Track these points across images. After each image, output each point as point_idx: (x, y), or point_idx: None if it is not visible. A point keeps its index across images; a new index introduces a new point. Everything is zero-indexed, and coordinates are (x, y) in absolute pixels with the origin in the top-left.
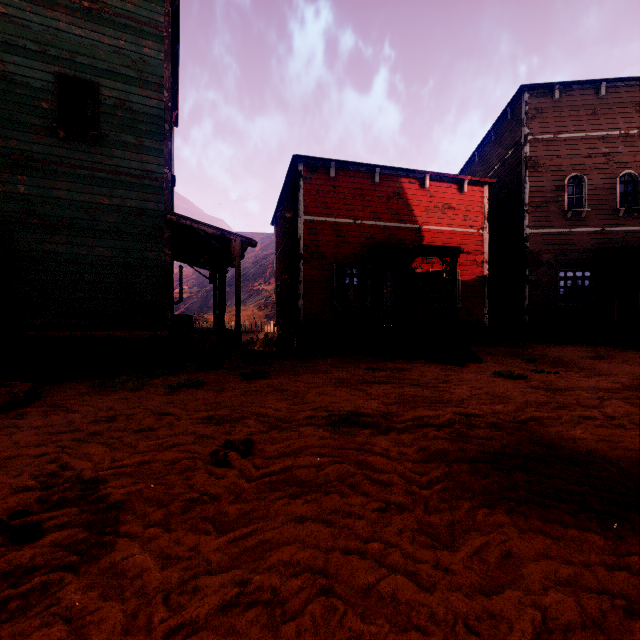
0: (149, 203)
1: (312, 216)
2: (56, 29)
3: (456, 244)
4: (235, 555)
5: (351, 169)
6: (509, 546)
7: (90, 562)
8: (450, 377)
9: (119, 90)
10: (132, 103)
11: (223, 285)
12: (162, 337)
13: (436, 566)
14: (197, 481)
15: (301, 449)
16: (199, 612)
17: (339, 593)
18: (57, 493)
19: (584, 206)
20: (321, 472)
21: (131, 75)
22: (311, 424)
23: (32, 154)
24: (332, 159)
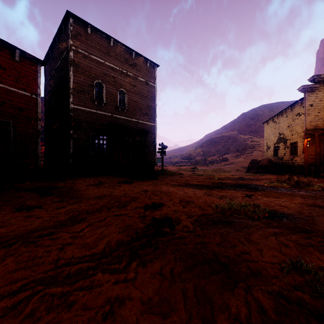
0: None
1: None
2: None
3: (8, 99)
4: None
5: None
6: None
7: None
8: None
9: None
10: None
11: None
12: None
13: None
14: None
15: None
16: None
17: None
18: None
19: (104, 100)
20: None
21: None
22: None
23: None
24: None
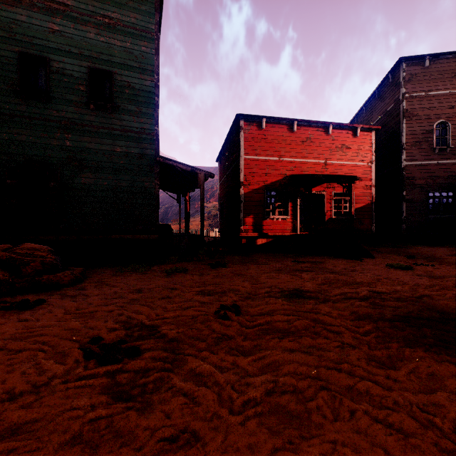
0: (145, 150)
1: (249, 156)
2: (88, 38)
3: (351, 173)
4: (260, 368)
5: (276, 122)
6: (432, 369)
7: (177, 368)
8: (355, 267)
9: (126, 76)
10: (135, 84)
11: (188, 204)
12: (153, 239)
13: (387, 378)
14: (215, 327)
15: (271, 311)
16: (256, 394)
17: (333, 389)
18: (136, 332)
19: (448, 144)
20: (292, 324)
21: (134, 65)
22: (271, 296)
23: (74, 120)
24: (263, 116)
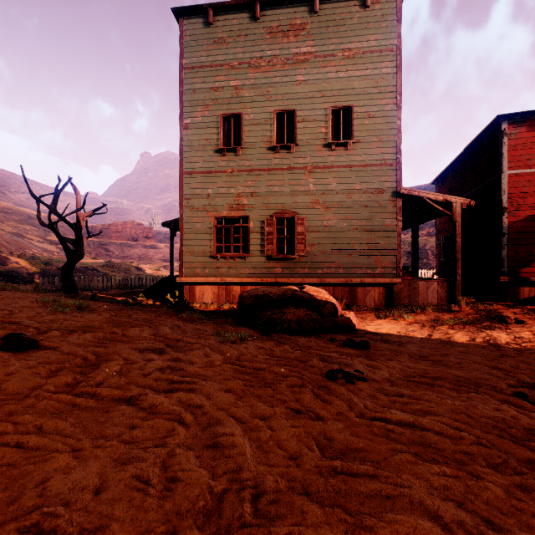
0: (386, 183)
1: (517, 170)
2: (329, 78)
3: None
4: None
5: None
6: None
7: None
8: None
9: (366, 106)
10: (374, 112)
11: (417, 241)
12: (395, 283)
13: None
14: None
15: None
16: None
17: None
18: None
19: None
20: None
21: (373, 92)
22: None
23: (316, 164)
24: None
